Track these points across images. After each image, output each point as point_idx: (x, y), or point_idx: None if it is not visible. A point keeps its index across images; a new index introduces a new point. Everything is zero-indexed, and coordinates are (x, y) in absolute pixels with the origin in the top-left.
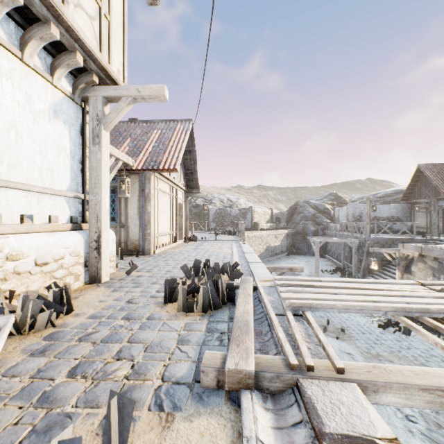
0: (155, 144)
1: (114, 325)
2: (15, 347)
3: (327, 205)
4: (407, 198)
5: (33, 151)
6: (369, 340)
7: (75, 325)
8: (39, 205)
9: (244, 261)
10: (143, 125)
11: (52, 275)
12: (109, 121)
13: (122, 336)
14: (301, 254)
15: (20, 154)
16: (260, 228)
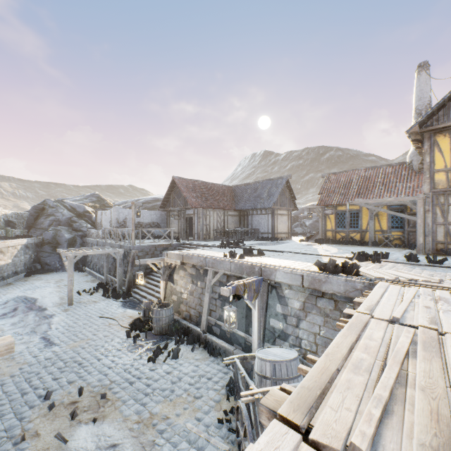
0: None
1: None
2: None
3: (89, 207)
4: (165, 205)
5: None
6: (140, 392)
7: None
8: None
9: None
10: None
11: None
12: None
13: None
14: (51, 272)
15: None
16: None
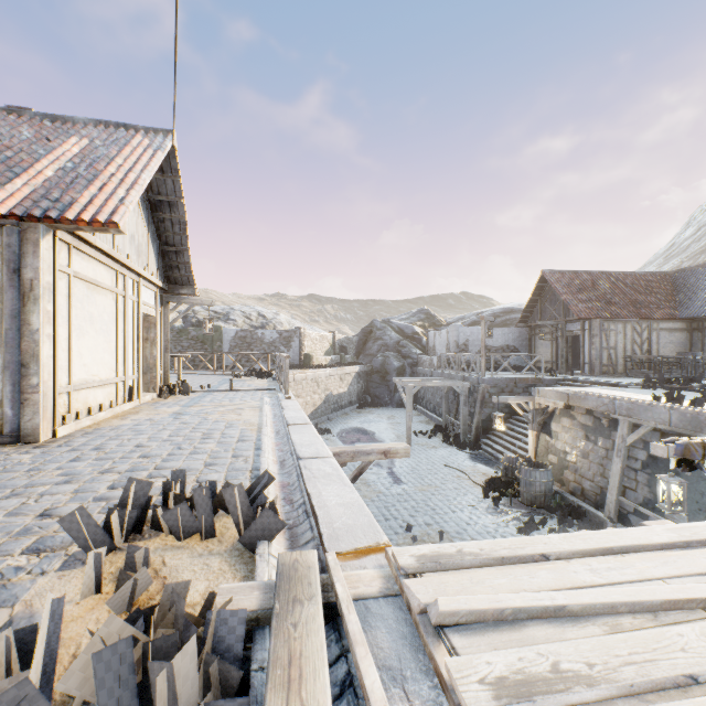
0: (65, 164)
1: None
2: None
3: (417, 328)
4: (527, 318)
5: None
6: None
7: None
8: None
9: (288, 452)
10: (42, 124)
11: None
12: None
13: None
14: (380, 406)
15: None
16: (315, 364)
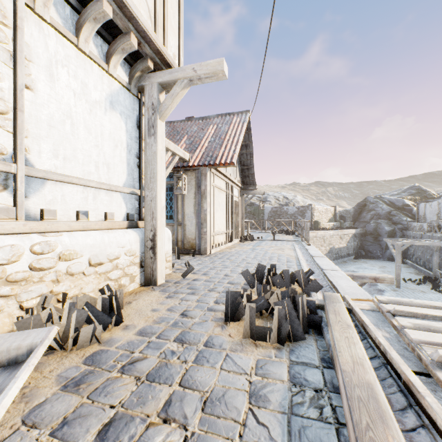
0: (210, 139)
1: (164, 349)
2: (52, 369)
3: (407, 201)
4: None
5: (89, 144)
6: None
7: (122, 344)
8: (95, 201)
9: (315, 268)
10: (199, 122)
11: (106, 276)
12: (164, 109)
13: (173, 371)
14: (372, 258)
15: (76, 147)
16: (321, 227)
